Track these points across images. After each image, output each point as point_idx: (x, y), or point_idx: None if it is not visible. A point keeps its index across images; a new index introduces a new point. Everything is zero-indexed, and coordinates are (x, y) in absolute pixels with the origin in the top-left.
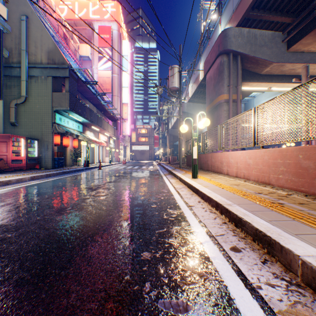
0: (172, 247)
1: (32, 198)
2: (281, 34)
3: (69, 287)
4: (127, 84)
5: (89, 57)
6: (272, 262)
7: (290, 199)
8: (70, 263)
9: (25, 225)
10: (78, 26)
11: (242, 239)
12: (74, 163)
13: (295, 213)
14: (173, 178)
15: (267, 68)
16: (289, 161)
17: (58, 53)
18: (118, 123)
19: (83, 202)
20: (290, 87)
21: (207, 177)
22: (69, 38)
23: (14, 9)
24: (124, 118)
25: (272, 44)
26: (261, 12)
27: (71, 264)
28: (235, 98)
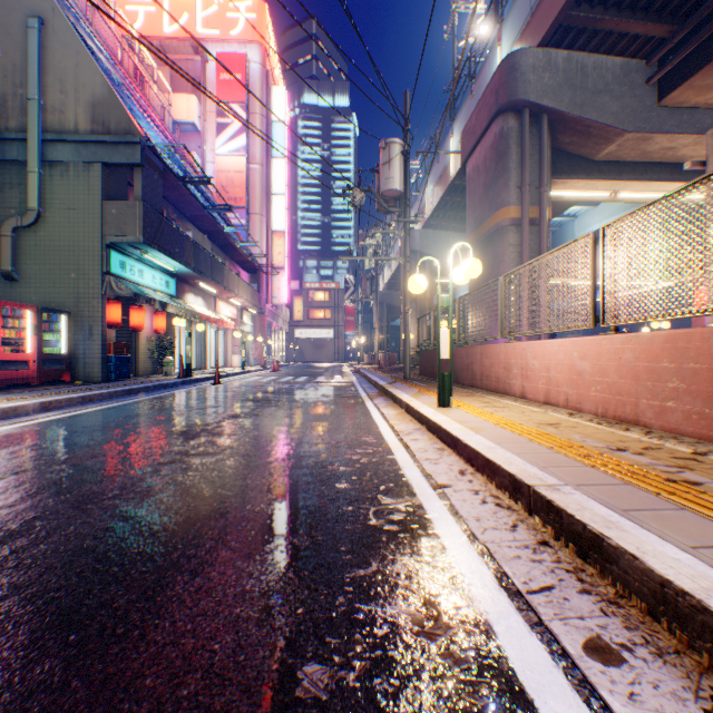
0: (397, 640)
1: (23, 463)
2: (644, 66)
3: None
4: (282, 187)
5: (194, 124)
6: None
7: (711, 467)
8: None
9: None
10: (170, 53)
11: (614, 608)
12: (158, 368)
13: None
14: (391, 406)
15: (611, 145)
16: (696, 366)
17: (117, 107)
18: (263, 276)
19: (156, 473)
20: (661, 192)
21: (473, 404)
22: (148, 80)
23: (10, 1)
24: (275, 266)
25: (622, 89)
26: (599, 10)
27: None
28: (535, 217)
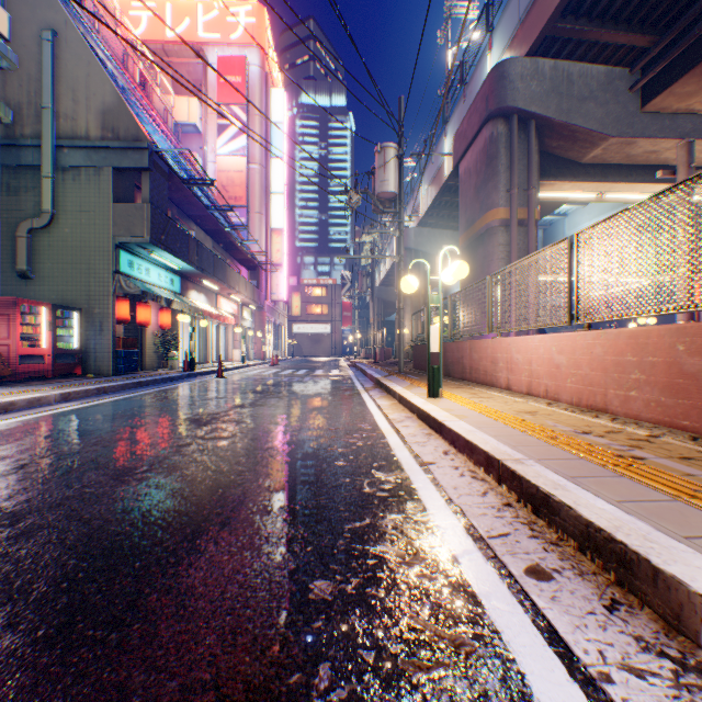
0: (384, 566)
1: (59, 445)
2: (628, 74)
3: (127, 678)
4: (281, 186)
5: (196, 125)
6: (632, 609)
7: (659, 447)
8: (133, 612)
9: (36, 510)
10: (173, 56)
11: (553, 547)
12: (163, 362)
13: (676, 481)
14: (385, 397)
15: (597, 149)
16: (654, 359)
17: (125, 114)
18: (262, 273)
19: (177, 453)
20: (646, 193)
21: (461, 395)
22: (151, 84)
23: (25, 15)
24: (274, 263)
25: (607, 96)
26: (584, 22)
27: (137, 614)
28: (523, 218)
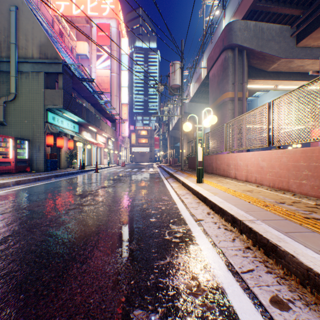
0: (179, 297)
1: (5, 209)
2: (290, 28)
3: None
4: (126, 83)
5: (86, 55)
6: None
7: None
8: None
9: None
10: (76, 23)
11: (283, 281)
12: (70, 165)
13: None
14: (175, 182)
15: (275, 64)
16: (316, 164)
17: (51, 46)
18: (117, 123)
19: (66, 214)
20: (297, 85)
21: (213, 181)
22: (65, 35)
23: None
24: (123, 119)
25: (280, 39)
26: (269, 3)
27: None
28: (240, 97)
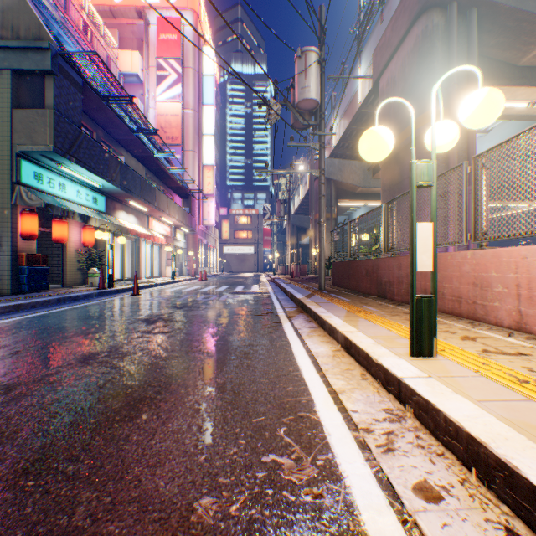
0: None
1: None
2: None
3: None
4: (211, 129)
5: (138, 75)
6: None
7: None
8: None
9: None
10: (118, 17)
11: None
12: (87, 279)
13: None
14: (317, 333)
15: None
16: None
17: (26, 12)
18: (194, 200)
19: None
20: None
21: (456, 343)
22: (95, 34)
23: None
24: (206, 194)
25: None
26: None
27: None
28: None
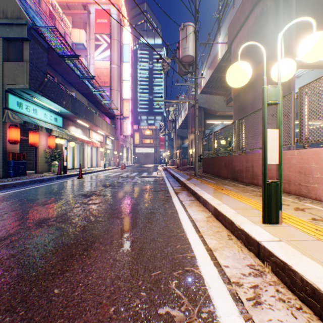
0: None
1: None
2: None
3: None
4: (128, 76)
5: (84, 44)
6: None
7: None
8: None
9: None
10: (72, 9)
11: None
12: (51, 168)
13: None
14: (195, 204)
15: None
16: None
17: (11, 1)
18: (117, 120)
19: None
20: None
21: (292, 213)
22: (57, 19)
23: None
24: (125, 116)
25: None
26: None
27: None
28: None
